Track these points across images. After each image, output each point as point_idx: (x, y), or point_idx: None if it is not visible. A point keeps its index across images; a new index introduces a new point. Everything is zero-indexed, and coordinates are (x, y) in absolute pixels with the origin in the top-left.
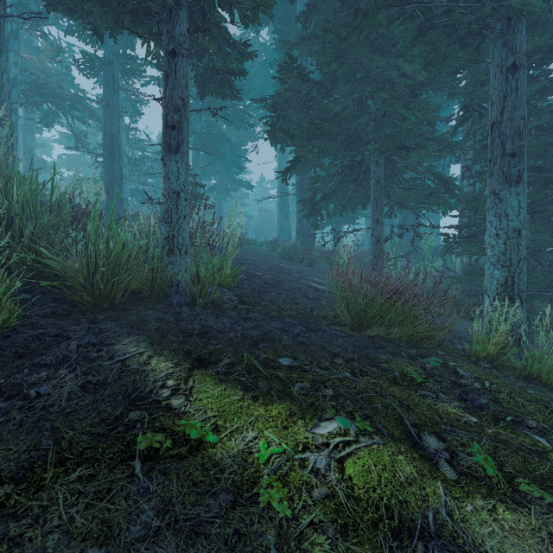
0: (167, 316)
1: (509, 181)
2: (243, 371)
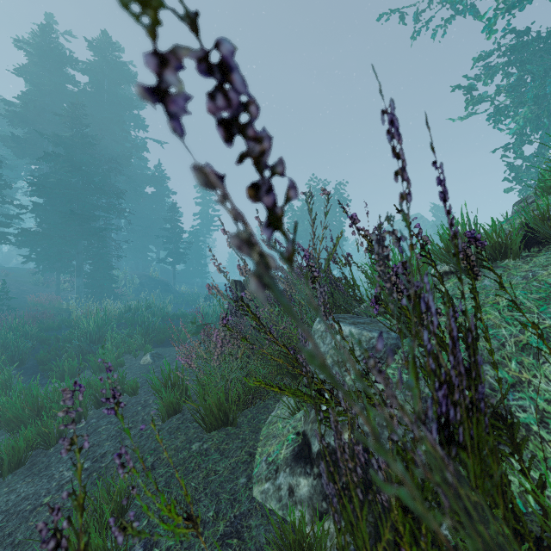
0: None
1: (77, 276)
2: None
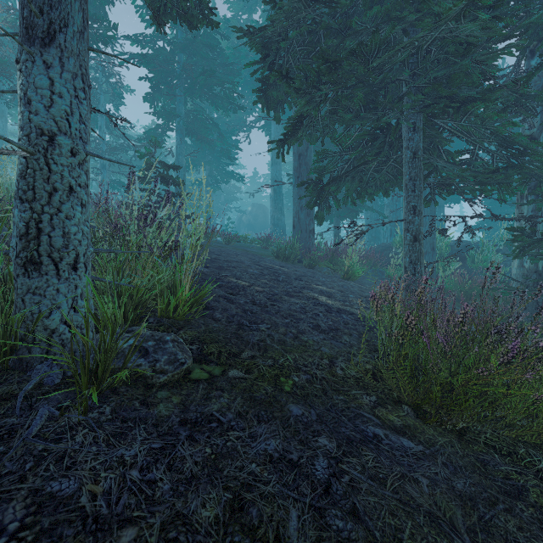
0: None
1: None
2: None
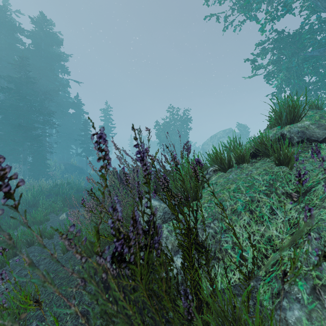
0: None
1: (23, 164)
2: None
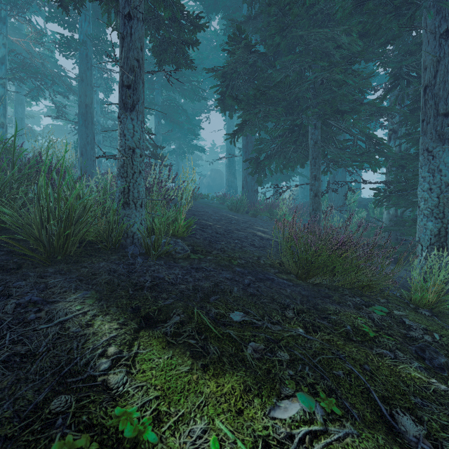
0: (119, 268)
1: (442, 139)
2: (192, 331)
